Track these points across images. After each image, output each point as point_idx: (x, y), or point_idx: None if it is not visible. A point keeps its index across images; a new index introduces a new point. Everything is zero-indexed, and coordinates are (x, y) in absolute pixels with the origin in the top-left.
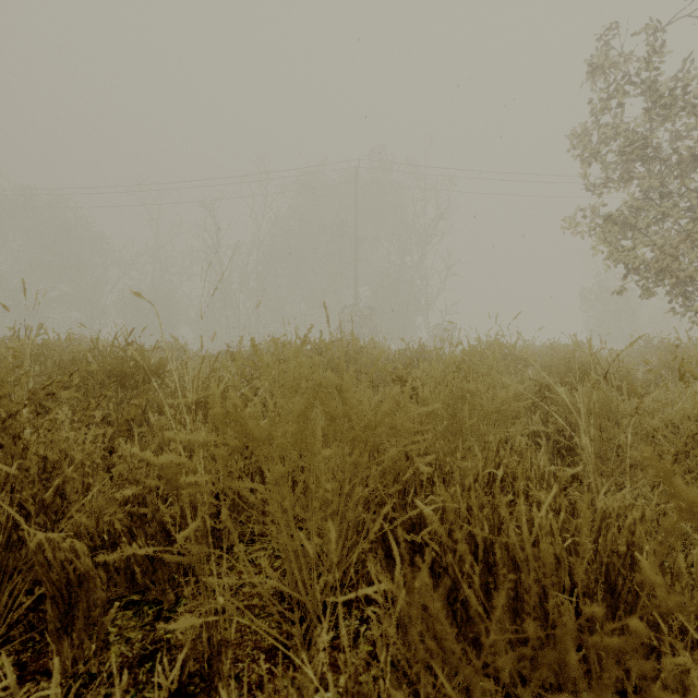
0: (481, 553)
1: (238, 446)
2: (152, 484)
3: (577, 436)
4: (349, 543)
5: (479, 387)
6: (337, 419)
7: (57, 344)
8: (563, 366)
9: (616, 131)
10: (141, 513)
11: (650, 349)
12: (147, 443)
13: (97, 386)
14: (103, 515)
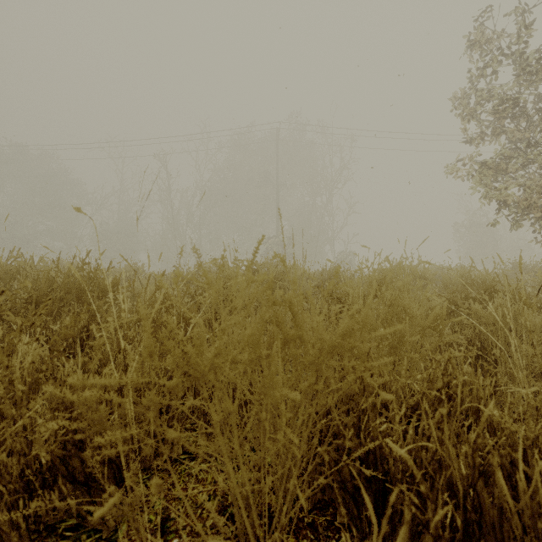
0: (461, 500)
1: (176, 386)
2: (72, 427)
3: (494, 348)
4: (298, 471)
5: (413, 304)
6: (290, 342)
7: (38, 266)
8: (461, 284)
9: (490, 94)
10: (76, 440)
11: (518, 270)
12: (93, 358)
13: (56, 302)
14: (42, 436)
